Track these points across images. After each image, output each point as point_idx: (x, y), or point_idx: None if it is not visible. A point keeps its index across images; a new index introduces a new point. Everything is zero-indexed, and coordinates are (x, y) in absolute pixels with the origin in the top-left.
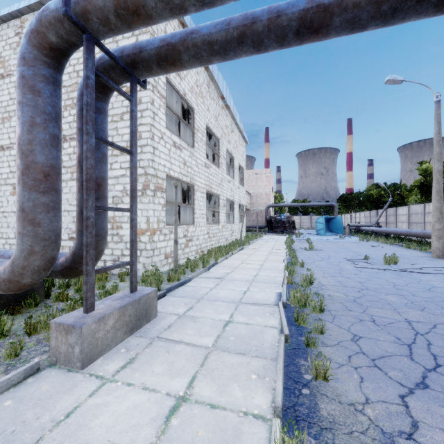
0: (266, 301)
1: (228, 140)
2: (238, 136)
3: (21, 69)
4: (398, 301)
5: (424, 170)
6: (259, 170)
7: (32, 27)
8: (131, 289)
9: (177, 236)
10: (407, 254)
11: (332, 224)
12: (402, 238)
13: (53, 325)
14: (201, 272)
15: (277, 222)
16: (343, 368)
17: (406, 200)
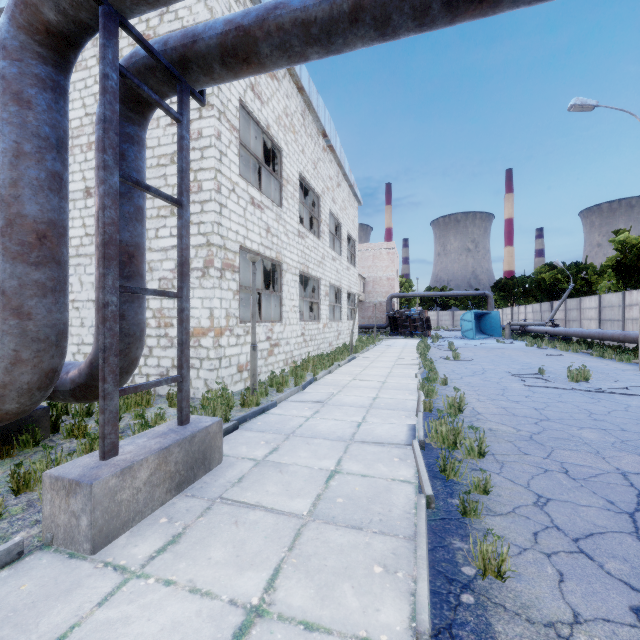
0: (393, 438)
1: (333, 198)
2: (348, 192)
3: None
4: (600, 439)
5: (621, 242)
6: (377, 244)
7: None
8: (180, 420)
9: (257, 339)
10: (601, 367)
11: (485, 322)
12: (591, 342)
13: (46, 479)
14: (292, 392)
15: (403, 319)
16: (527, 554)
17: (595, 288)
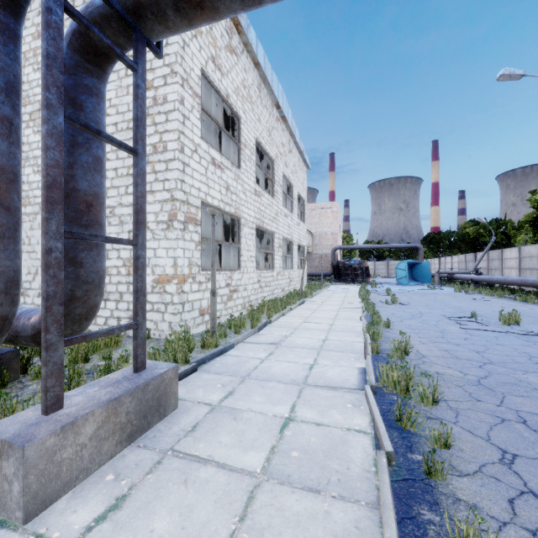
0: (345, 382)
1: (285, 162)
2: (298, 158)
3: None
4: None
5: (537, 201)
6: (323, 203)
7: None
8: (135, 367)
9: (217, 286)
10: (527, 311)
11: (417, 271)
12: (512, 288)
13: None
14: (249, 334)
15: (346, 268)
16: (509, 531)
17: (513, 241)
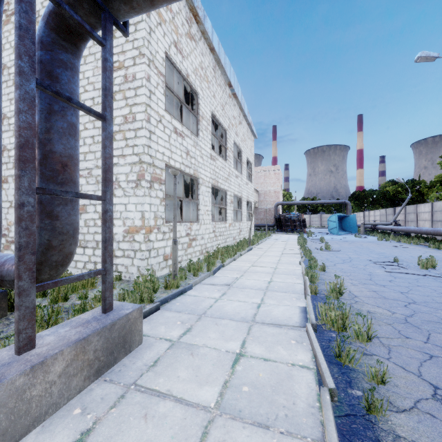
0: (288, 320)
1: (236, 132)
2: (247, 129)
3: None
4: None
5: None
6: (267, 167)
7: None
8: (103, 308)
9: (179, 235)
10: (440, 256)
11: (345, 222)
12: (426, 237)
13: None
14: (205, 277)
15: (286, 220)
16: None
17: (426, 197)
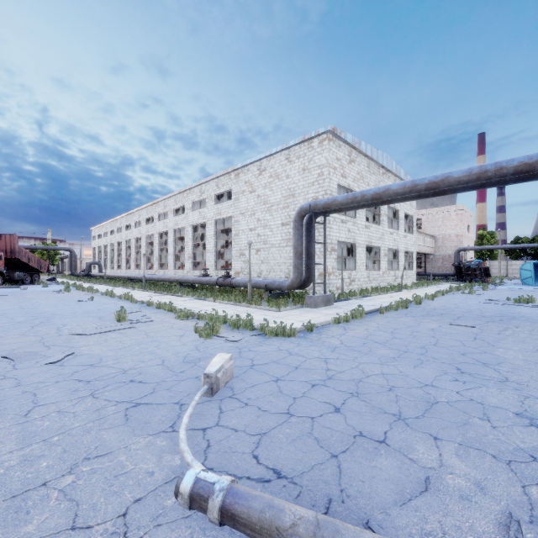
0: (384, 305)
1: None
2: None
3: (295, 224)
4: (461, 310)
5: None
6: (446, 207)
7: (298, 212)
8: (324, 293)
9: (344, 278)
10: None
11: None
12: None
13: (306, 297)
14: (357, 297)
15: (467, 269)
16: (393, 314)
17: None
